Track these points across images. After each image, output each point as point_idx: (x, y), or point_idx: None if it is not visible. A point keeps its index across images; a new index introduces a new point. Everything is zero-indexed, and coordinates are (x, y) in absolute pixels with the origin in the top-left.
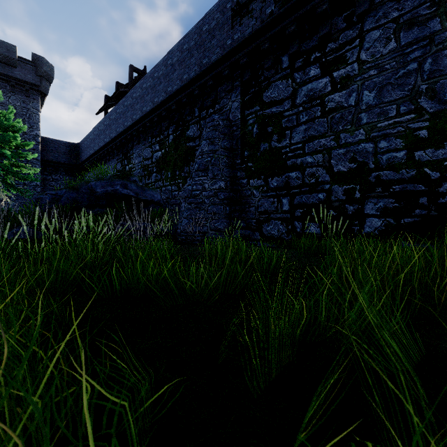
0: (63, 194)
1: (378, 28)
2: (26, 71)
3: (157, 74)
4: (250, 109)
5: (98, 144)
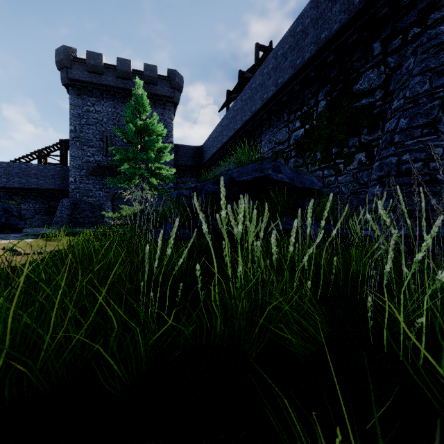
0: (203, 187)
1: None
2: (164, 86)
3: (301, 26)
4: None
5: (220, 141)
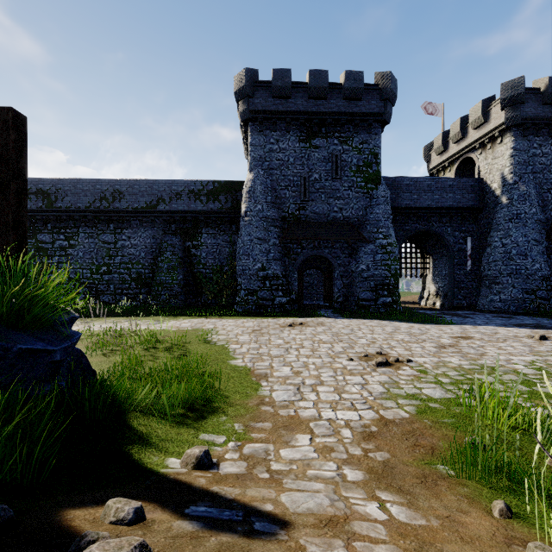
0: None
1: (84, 233)
2: None
3: None
4: (30, 240)
5: None
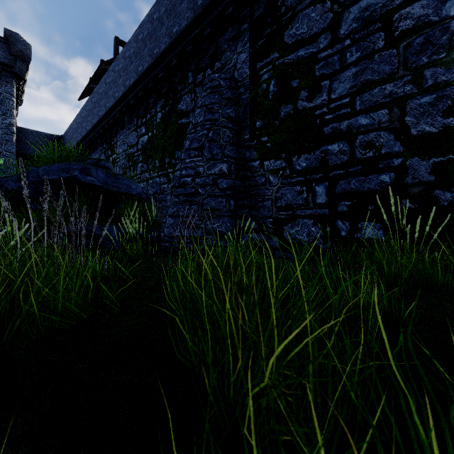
0: (4, 184)
1: None
2: None
3: (142, 35)
4: (264, 59)
5: (80, 133)
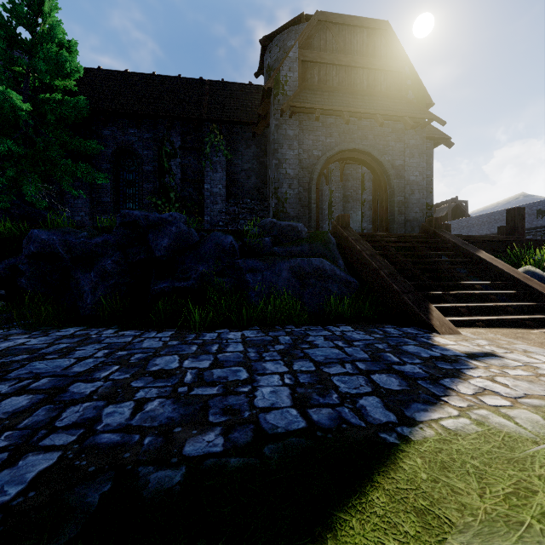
0: None
1: None
2: None
3: (482, 220)
4: None
5: None
